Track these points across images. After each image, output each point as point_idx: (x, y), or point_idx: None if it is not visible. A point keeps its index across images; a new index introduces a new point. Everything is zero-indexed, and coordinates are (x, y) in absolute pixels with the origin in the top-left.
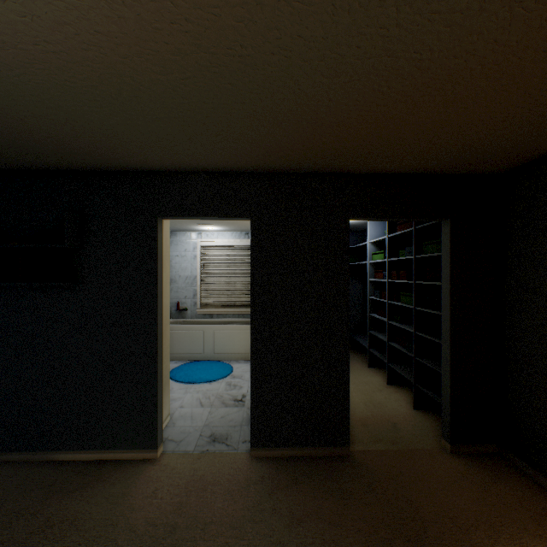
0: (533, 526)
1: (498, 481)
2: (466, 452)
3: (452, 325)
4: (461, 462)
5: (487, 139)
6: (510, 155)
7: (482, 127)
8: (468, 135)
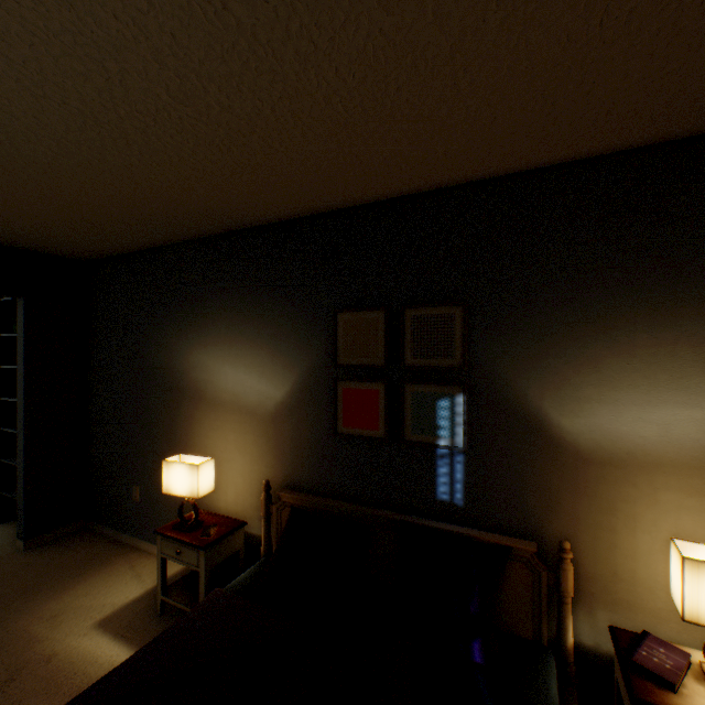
0: (80, 570)
1: (68, 551)
2: (47, 541)
3: (29, 412)
4: (35, 553)
5: (37, 231)
6: (79, 250)
7: (19, 221)
8: (9, 222)
